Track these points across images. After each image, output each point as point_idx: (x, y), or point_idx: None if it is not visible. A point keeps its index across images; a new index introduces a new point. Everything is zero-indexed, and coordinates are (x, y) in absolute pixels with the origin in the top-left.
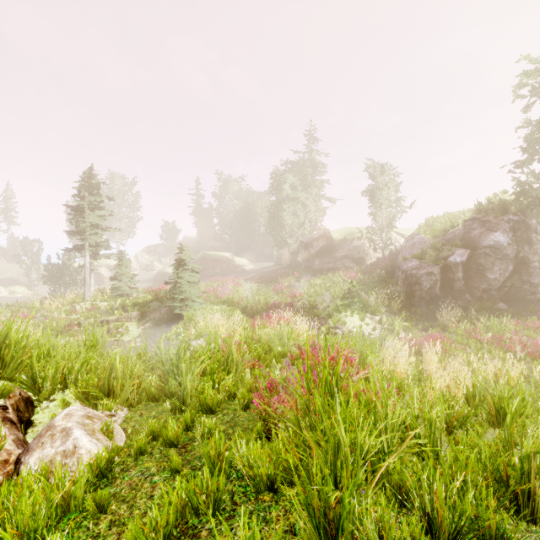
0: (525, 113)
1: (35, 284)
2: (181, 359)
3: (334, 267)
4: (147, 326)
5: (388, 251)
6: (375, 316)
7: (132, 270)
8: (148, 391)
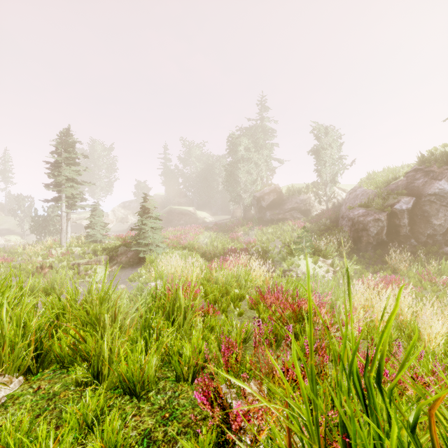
0: None
1: (27, 234)
2: (102, 308)
3: (283, 217)
4: (114, 269)
5: (331, 204)
6: (327, 260)
7: (109, 222)
8: (56, 352)
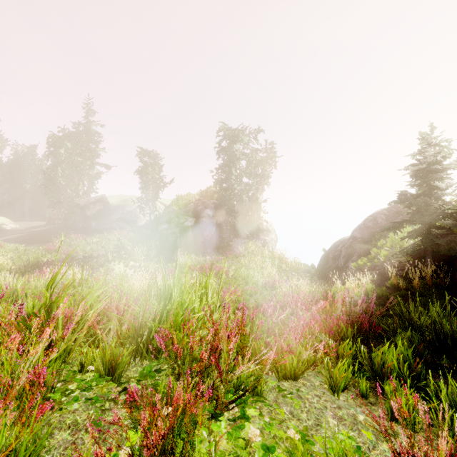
0: (221, 145)
1: None
2: None
3: (110, 227)
4: None
5: (154, 216)
6: (137, 263)
7: None
8: None
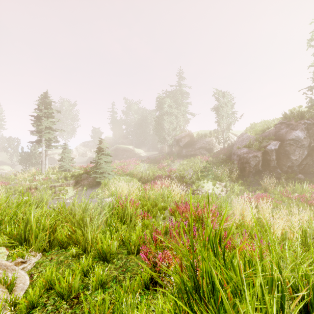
0: None
1: (15, 164)
2: (85, 214)
3: (194, 153)
4: (79, 189)
5: (227, 144)
6: (222, 183)
7: (73, 156)
8: (59, 239)
